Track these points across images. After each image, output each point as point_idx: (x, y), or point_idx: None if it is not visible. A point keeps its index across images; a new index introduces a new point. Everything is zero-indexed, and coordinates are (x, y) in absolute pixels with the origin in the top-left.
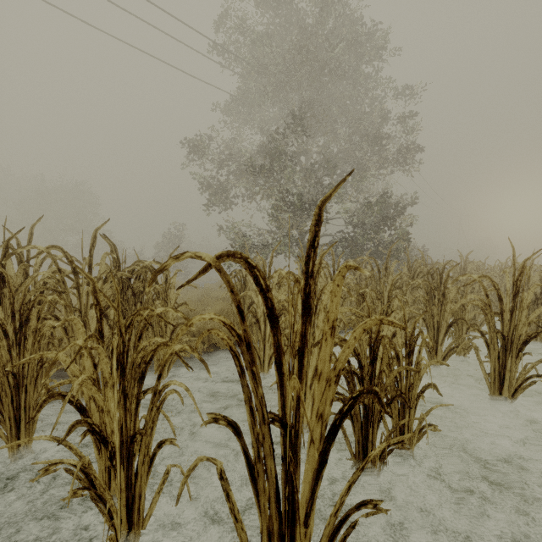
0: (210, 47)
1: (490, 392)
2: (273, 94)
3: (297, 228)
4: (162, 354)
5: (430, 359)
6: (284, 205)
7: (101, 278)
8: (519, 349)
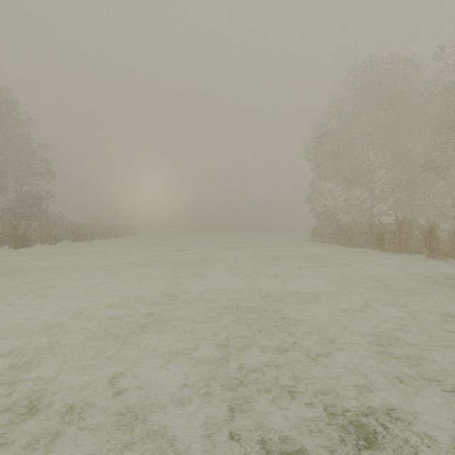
0: None
1: (50, 245)
2: None
3: None
4: None
5: (41, 244)
6: None
7: None
8: (54, 237)
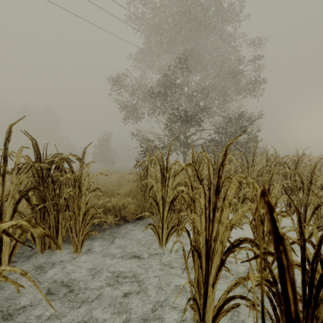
0: (126, 15)
1: None
2: (166, 45)
3: (183, 133)
4: (74, 234)
5: (298, 234)
6: (174, 117)
7: (15, 168)
8: None
